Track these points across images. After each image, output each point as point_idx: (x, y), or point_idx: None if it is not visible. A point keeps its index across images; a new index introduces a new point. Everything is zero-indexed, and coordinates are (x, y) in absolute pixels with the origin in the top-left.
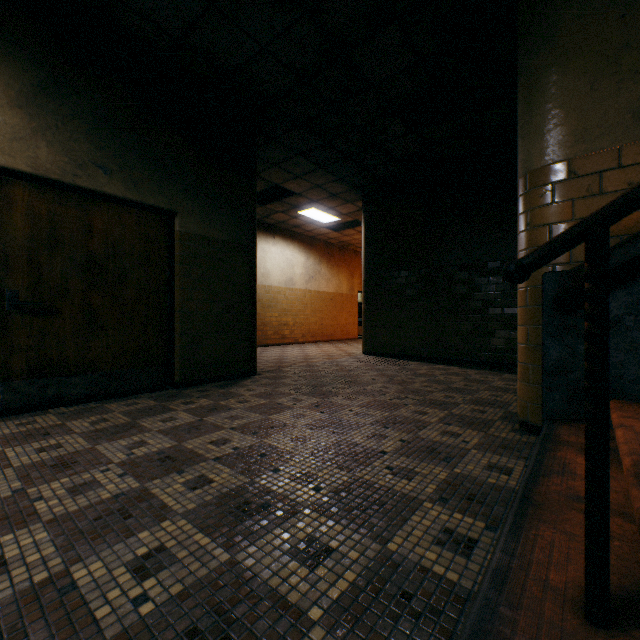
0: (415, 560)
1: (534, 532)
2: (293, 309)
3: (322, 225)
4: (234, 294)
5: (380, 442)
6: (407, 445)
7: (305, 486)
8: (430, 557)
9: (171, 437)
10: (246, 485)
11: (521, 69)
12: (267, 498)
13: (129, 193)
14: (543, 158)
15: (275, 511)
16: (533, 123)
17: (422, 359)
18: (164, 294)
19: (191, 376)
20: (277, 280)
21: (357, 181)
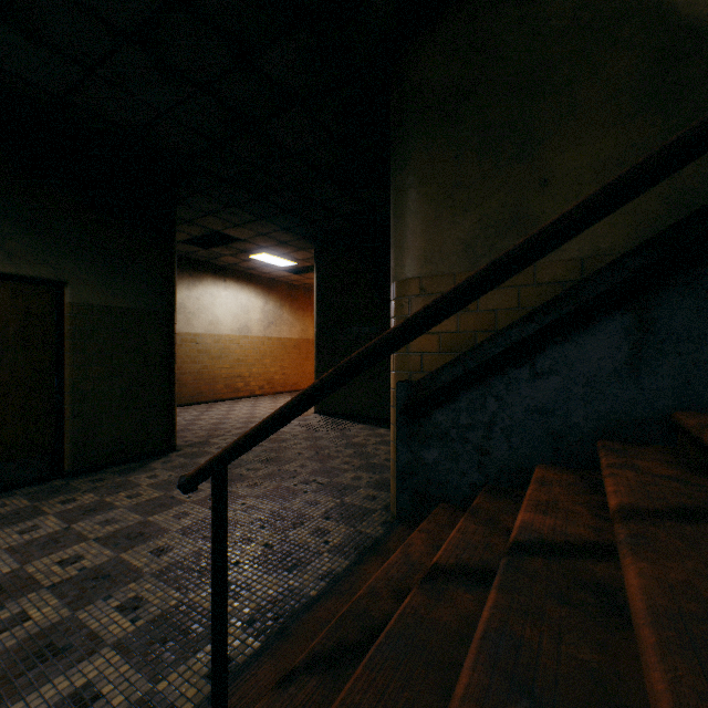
0: (173, 699)
1: (255, 671)
2: (249, 359)
3: (280, 268)
4: (145, 366)
5: (243, 548)
6: (267, 551)
7: (126, 616)
8: (189, 694)
9: (18, 557)
10: (63, 621)
11: (391, 182)
12: (76, 636)
13: (1, 265)
14: (403, 272)
15: (74, 653)
16: (397, 237)
17: (371, 420)
18: (50, 374)
19: (87, 462)
20: (229, 328)
21: (305, 232)
